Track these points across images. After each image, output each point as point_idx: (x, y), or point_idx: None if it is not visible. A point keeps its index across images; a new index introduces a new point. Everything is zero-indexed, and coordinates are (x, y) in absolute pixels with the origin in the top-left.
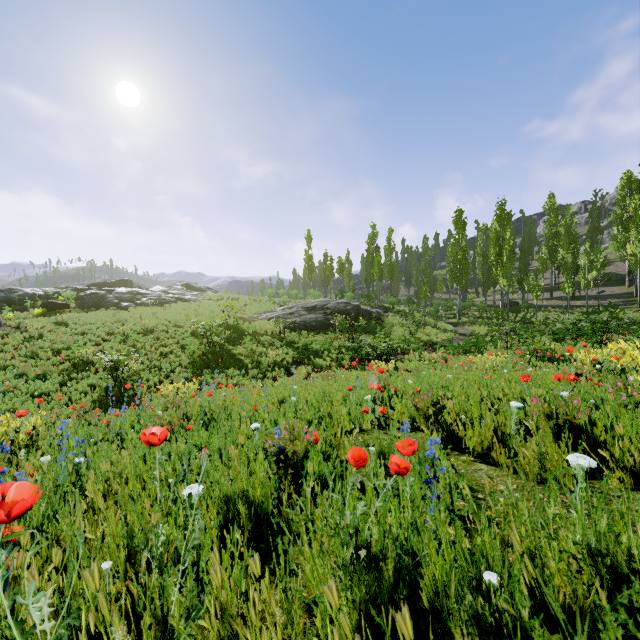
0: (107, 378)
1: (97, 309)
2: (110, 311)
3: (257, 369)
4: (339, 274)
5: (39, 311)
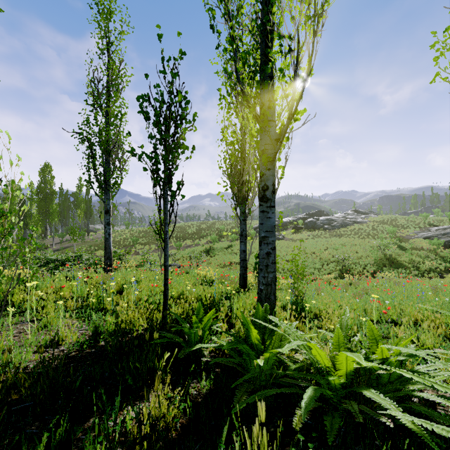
0: (337, 265)
1: (313, 229)
2: (320, 230)
3: (417, 271)
4: None
5: (293, 231)
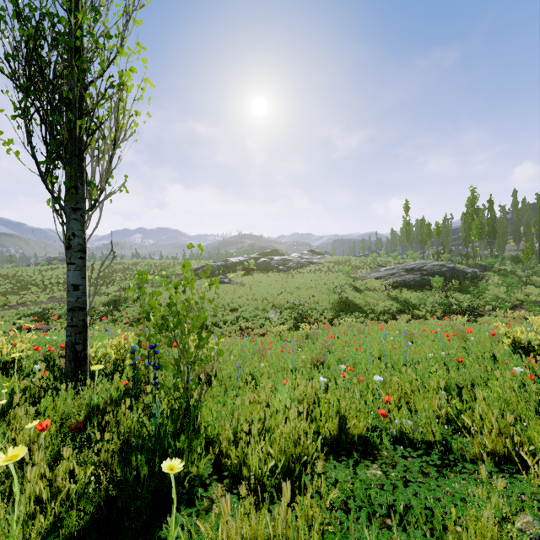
0: (292, 312)
1: (267, 270)
2: (274, 272)
3: (373, 314)
4: (436, 236)
5: (242, 273)
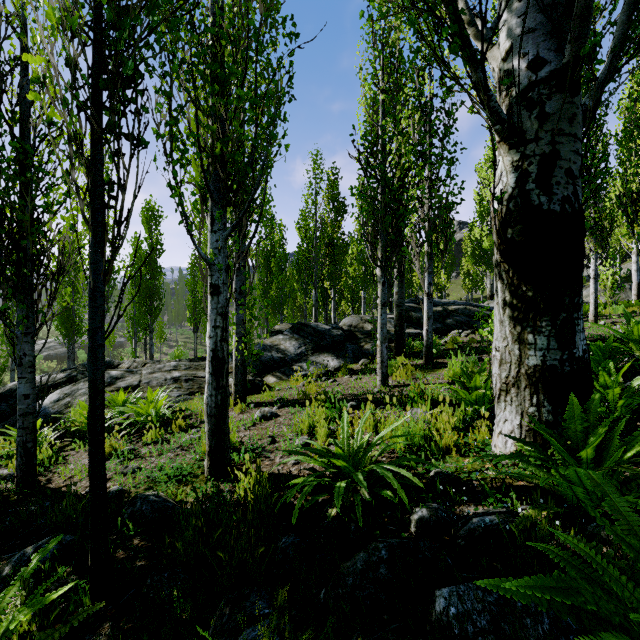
0: None
1: None
2: None
3: None
4: None
5: None
